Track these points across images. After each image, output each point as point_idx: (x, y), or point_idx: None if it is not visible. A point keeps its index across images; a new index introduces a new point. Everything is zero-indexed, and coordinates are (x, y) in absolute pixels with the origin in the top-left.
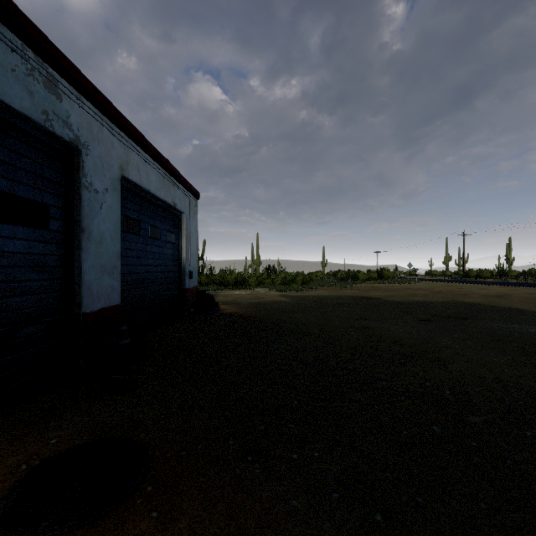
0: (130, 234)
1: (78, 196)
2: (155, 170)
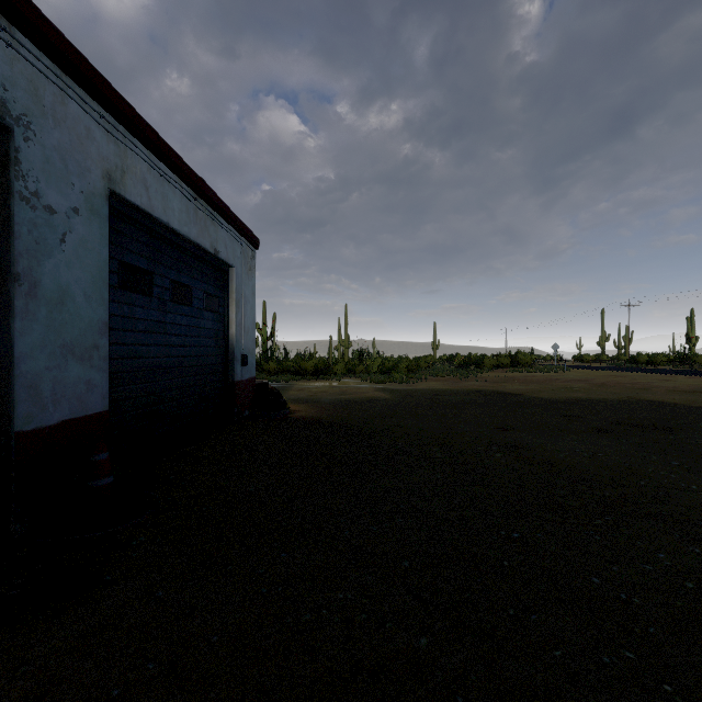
0: (132, 294)
1: (6, 214)
2: (179, 192)
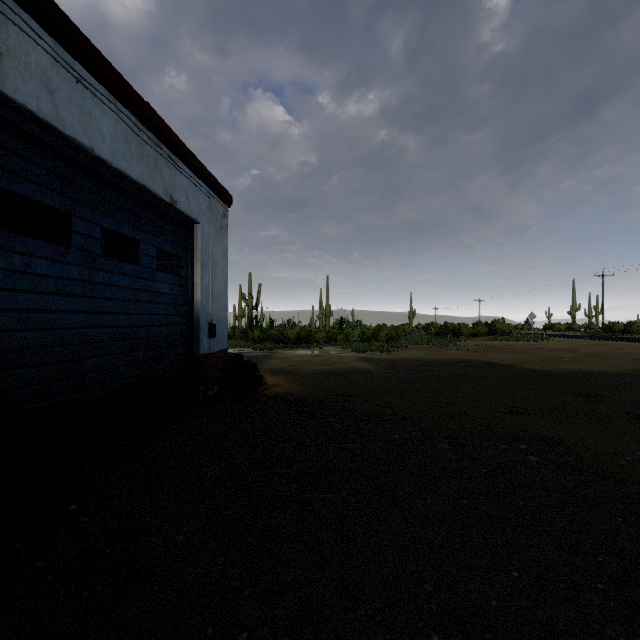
0: (29, 239)
1: None
2: (112, 113)
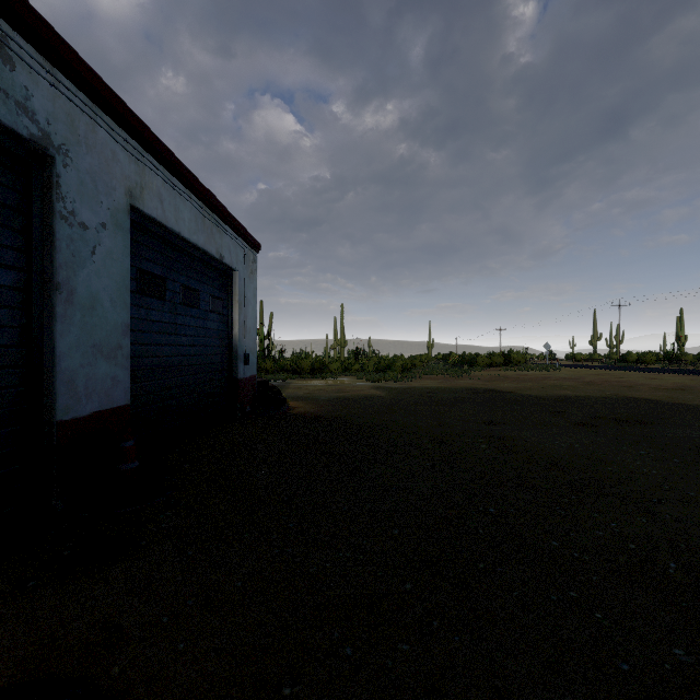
0: (148, 298)
1: (49, 231)
2: (189, 203)
